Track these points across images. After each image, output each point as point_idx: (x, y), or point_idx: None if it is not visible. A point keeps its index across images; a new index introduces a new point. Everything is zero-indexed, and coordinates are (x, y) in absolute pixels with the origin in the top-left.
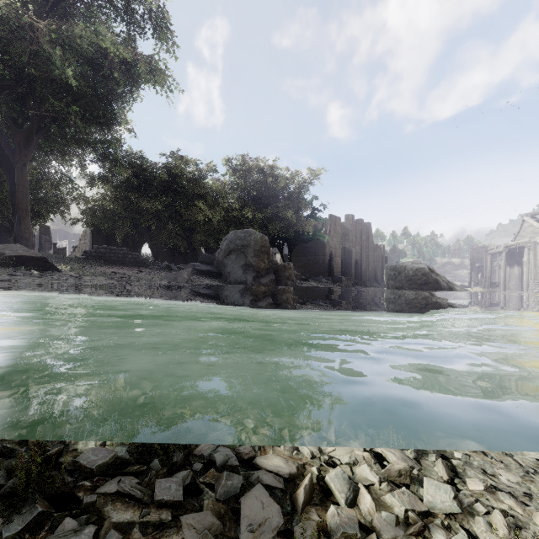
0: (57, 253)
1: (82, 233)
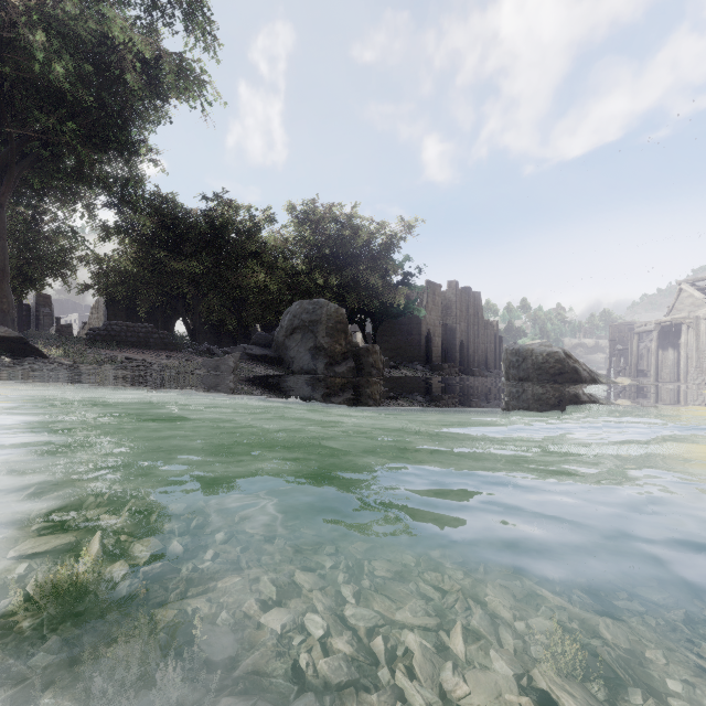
0: (60, 332)
1: (93, 305)
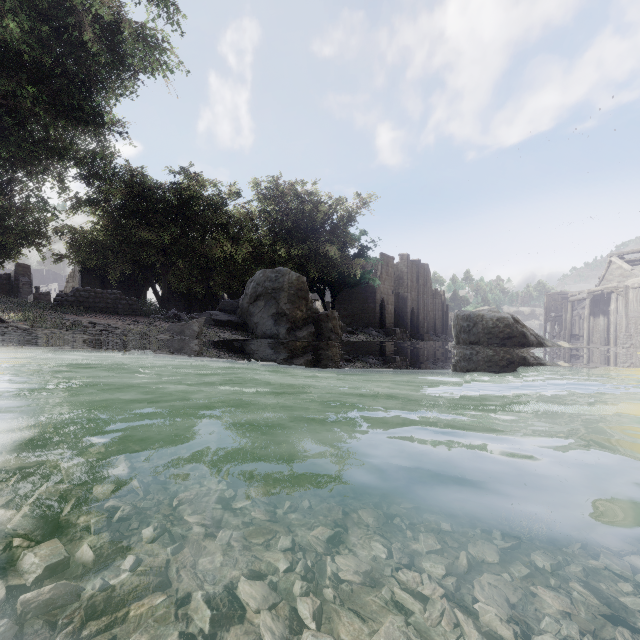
0: (38, 299)
1: (69, 274)
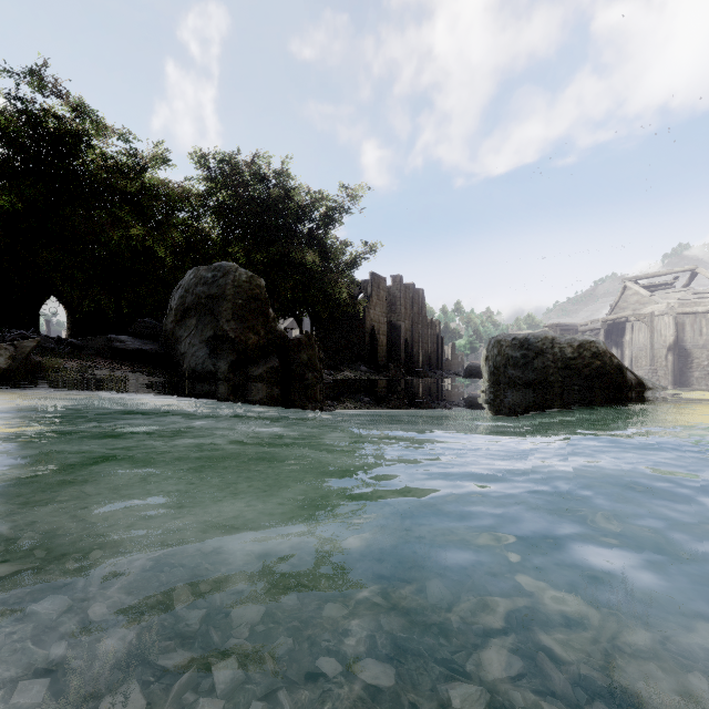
0: None
1: None
